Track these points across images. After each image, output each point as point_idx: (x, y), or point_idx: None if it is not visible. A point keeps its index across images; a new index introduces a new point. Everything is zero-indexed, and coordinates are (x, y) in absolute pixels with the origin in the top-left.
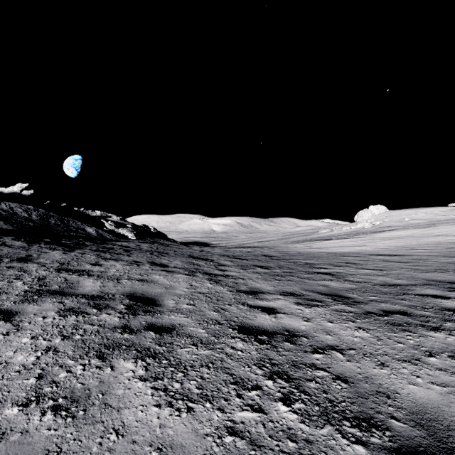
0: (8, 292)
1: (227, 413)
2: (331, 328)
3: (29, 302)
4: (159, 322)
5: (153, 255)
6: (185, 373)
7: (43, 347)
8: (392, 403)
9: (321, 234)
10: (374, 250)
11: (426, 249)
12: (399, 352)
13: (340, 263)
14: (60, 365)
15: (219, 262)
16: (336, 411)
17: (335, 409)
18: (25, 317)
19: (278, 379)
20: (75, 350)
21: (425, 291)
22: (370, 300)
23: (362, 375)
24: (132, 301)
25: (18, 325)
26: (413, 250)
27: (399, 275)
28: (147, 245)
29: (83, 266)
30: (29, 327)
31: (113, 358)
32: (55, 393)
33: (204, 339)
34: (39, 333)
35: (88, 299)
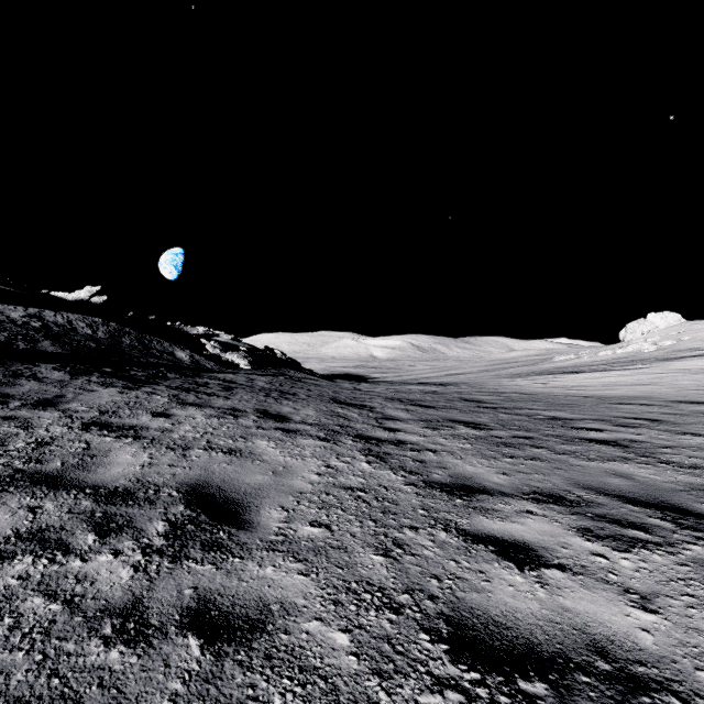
0: None
1: None
2: None
3: None
4: (229, 592)
5: (270, 397)
6: None
7: None
8: None
9: (560, 363)
10: (679, 393)
11: None
12: None
13: (626, 419)
14: None
15: (384, 413)
16: None
17: None
18: None
19: None
20: None
21: None
22: None
23: None
24: (191, 508)
25: None
26: None
27: None
28: (265, 379)
29: (136, 419)
30: None
31: None
32: None
33: (345, 689)
34: None
35: (98, 501)
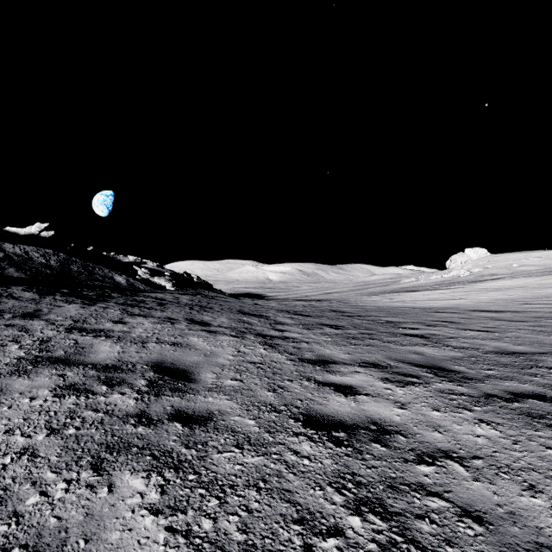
0: None
1: None
2: (439, 421)
3: (19, 375)
4: (191, 407)
5: (194, 310)
6: (221, 500)
7: (17, 448)
8: None
9: (404, 285)
10: (475, 305)
11: (546, 304)
12: None
13: (434, 322)
14: (32, 482)
15: (276, 320)
16: None
17: None
18: (7, 398)
19: (369, 514)
20: (62, 453)
21: None
22: (486, 375)
23: (503, 509)
24: (158, 373)
25: None
26: (528, 305)
27: (518, 339)
28: (187, 297)
29: (102, 325)
30: (7, 414)
31: (115, 470)
32: (10, 537)
33: (253, 436)
34: (18, 424)
35: (99, 371)
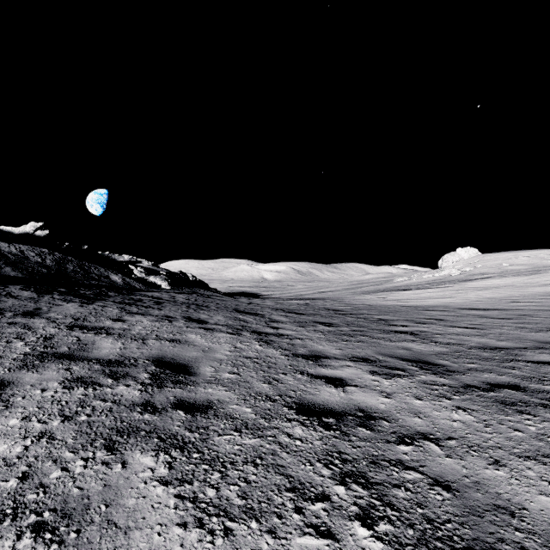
0: (4, 355)
1: (281, 539)
2: (420, 408)
3: (28, 369)
4: (192, 397)
5: (190, 309)
6: (223, 473)
7: (35, 432)
8: (520, 525)
9: (397, 284)
10: (465, 303)
11: (532, 302)
12: (517, 444)
13: (424, 319)
14: (53, 460)
15: (271, 318)
16: (439, 537)
17: (438, 535)
18: (19, 389)
19: (352, 484)
20: (77, 436)
21: (539, 357)
22: (467, 368)
23: (470, 479)
24: (159, 367)
25: (7, 401)
26: (515, 303)
27: (501, 335)
28: (183, 296)
29: (102, 323)
30: (22, 403)
31: (126, 450)
32: (40, 503)
33: (250, 422)
34: (33, 412)
35: (103, 365)
